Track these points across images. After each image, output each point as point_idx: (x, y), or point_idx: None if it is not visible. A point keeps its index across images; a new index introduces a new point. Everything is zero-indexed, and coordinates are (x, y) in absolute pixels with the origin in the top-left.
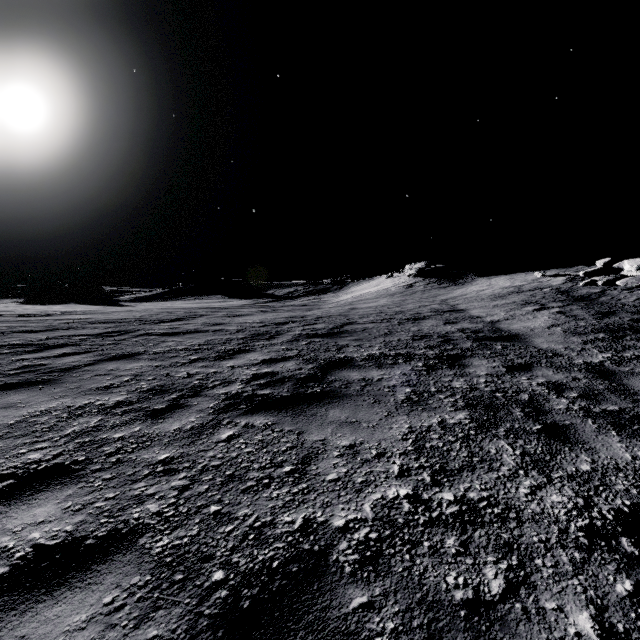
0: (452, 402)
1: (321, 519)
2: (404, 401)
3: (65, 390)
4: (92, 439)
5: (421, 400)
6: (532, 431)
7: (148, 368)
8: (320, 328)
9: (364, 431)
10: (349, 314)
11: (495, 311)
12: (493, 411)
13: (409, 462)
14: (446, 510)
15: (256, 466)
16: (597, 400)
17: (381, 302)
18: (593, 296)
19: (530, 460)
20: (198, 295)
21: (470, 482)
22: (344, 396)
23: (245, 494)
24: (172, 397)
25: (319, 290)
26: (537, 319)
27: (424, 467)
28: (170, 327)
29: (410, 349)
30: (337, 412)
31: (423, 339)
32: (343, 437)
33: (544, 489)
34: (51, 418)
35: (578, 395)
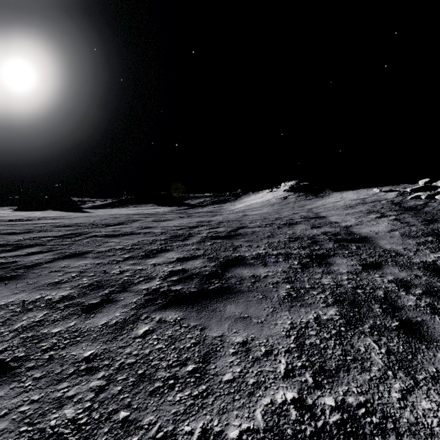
0: (323, 298)
1: (217, 429)
2: (285, 297)
3: (24, 285)
4: (34, 334)
5: (299, 296)
6: (392, 328)
7: (91, 265)
8: (221, 231)
9: (254, 327)
10: (242, 220)
11: (348, 218)
12: (357, 307)
13: (293, 361)
14: (329, 419)
15: (164, 364)
16: (438, 297)
17: (265, 210)
18: (419, 207)
19: (395, 359)
20: (137, 204)
21: (347, 384)
22: (238, 292)
23: (152, 397)
24: (105, 292)
25: (221, 200)
26: (380, 225)
27: (306, 366)
28: (113, 230)
29: (287, 249)
30: (233, 307)
31: (297, 241)
32: (237, 333)
33: (413, 393)
34: (7, 312)
35: (422, 292)
